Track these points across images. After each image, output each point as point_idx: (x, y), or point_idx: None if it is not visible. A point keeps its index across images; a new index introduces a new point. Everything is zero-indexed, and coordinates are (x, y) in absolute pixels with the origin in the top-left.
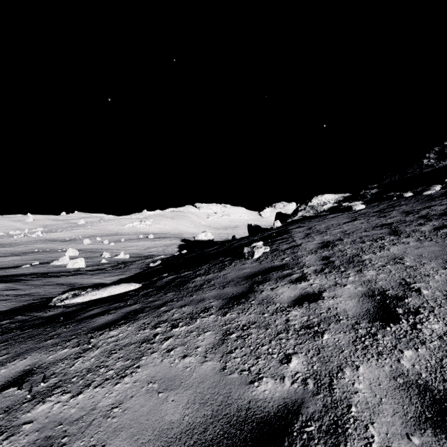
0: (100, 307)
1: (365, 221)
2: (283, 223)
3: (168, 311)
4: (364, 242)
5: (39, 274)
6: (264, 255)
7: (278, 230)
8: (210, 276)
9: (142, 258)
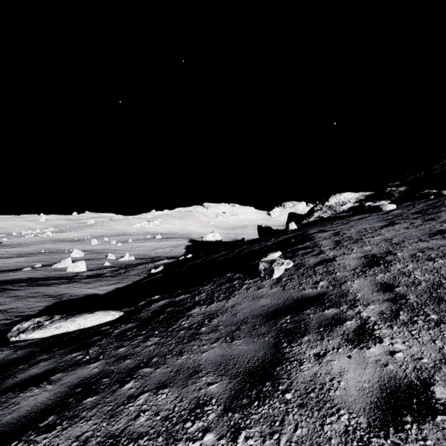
0: (50, 358)
1: (409, 225)
2: (298, 225)
3: (133, 398)
4: (433, 258)
5: (34, 280)
6: (286, 274)
7: (295, 234)
8: (213, 306)
9: (147, 260)
